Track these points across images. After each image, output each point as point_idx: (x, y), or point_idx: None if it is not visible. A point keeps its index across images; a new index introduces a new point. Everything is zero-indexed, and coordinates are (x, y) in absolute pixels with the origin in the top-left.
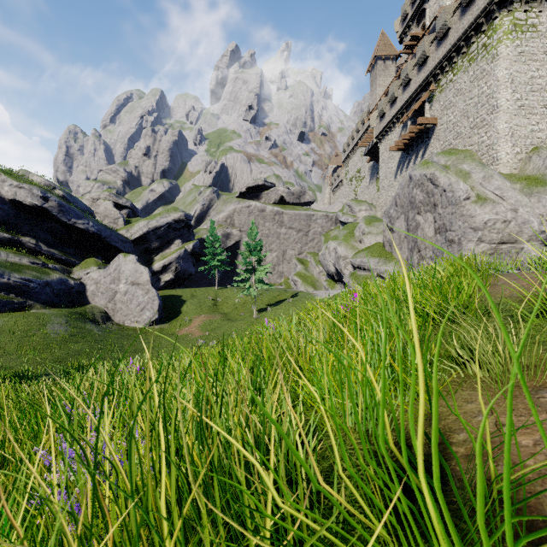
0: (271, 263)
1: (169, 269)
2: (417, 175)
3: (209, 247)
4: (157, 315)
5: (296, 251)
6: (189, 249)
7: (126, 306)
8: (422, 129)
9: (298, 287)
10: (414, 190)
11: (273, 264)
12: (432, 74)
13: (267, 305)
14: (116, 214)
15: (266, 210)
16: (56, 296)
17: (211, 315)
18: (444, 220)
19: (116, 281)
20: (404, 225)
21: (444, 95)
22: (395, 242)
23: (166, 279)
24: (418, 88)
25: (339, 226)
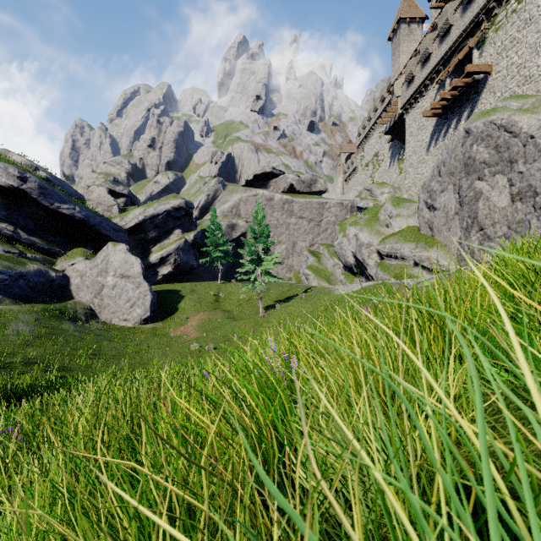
0: (280, 256)
1: (168, 261)
2: (479, 125)
3: (211, 237)
4: (149, 313)
5: (307, 243)
6: (189, 239)
7: (114, 302)
8: (469, 82)
9: (310, 282)
10: (473, 147)
11: (282, 257)
12: (484, 10)
13: (275, 301)
14: (110, 201)
15: (274, 199)
16: (33, 289)
17: (211, 313)
18: (529, 179)
19: (104, 273)
20: (454, 197)
21: (502, 33)
22: (438, 221)
23: (164, 273)
24: (462, 34)
25: (356, 214)
